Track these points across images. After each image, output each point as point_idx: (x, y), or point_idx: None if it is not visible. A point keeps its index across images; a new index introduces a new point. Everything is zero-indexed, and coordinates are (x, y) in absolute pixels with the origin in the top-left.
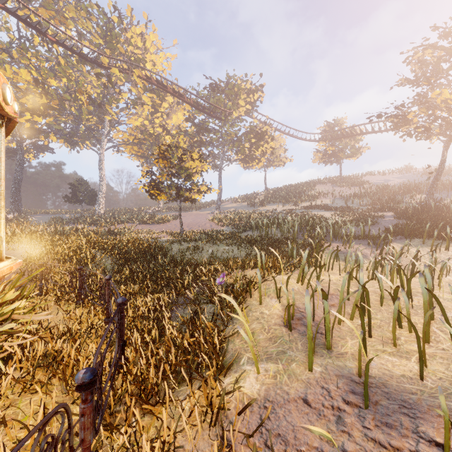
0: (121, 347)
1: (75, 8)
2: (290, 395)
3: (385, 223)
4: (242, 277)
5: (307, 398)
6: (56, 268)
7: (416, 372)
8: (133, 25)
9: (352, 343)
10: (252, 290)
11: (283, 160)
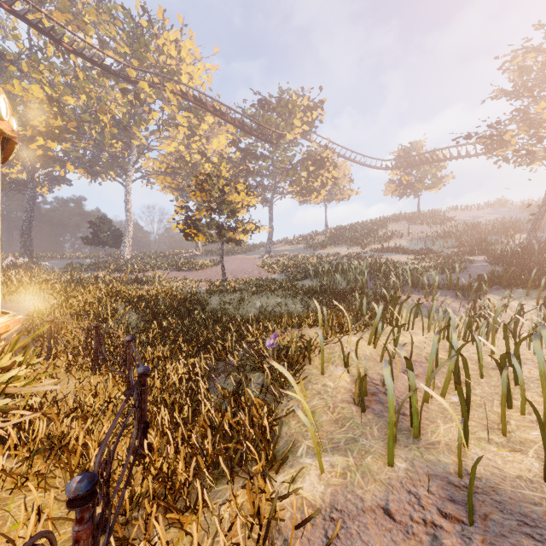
0: (142, 430)
1: (97, 10)
2: (365, 502)
3: (476, 269)
4: (299, 338)
5: (389, 507)
6: (69, 324)
7: (537, 472)
8: (166, 31)
9: (446, 428)
10: (312, 355)
11: (348, 193)
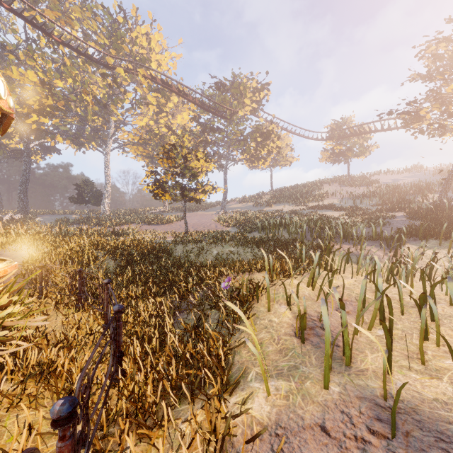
0: (117, 358)
1: (81, 8)
2: (305, 420)
3: (397, 224)
4: (249, 281)
5: (325, 425)
6: (57, 269)
7: (451, 395)
8: (138, 25)
9: (373, 358)
10: (259, 295)
11: (289, 160)
